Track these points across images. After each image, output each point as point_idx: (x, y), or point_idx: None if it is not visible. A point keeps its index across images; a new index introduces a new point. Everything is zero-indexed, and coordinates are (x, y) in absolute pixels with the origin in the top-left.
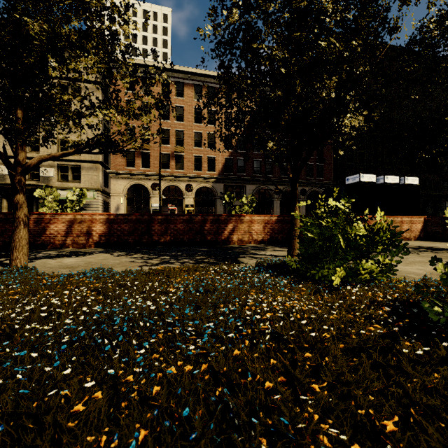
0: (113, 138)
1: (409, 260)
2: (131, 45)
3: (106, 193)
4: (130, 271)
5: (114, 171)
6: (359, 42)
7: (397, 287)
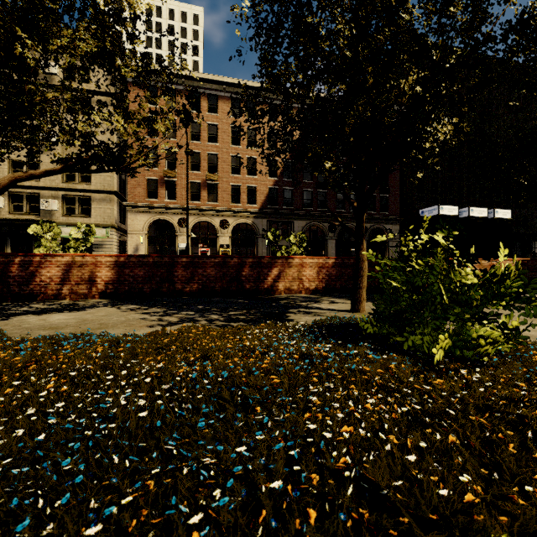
0: (116, 151)
1: (514, 317)
2: (136, 16)
3: (122, 231)
4: (132, 335)
5: (132, 203)
6: (459, 8)
7: (533, 365)
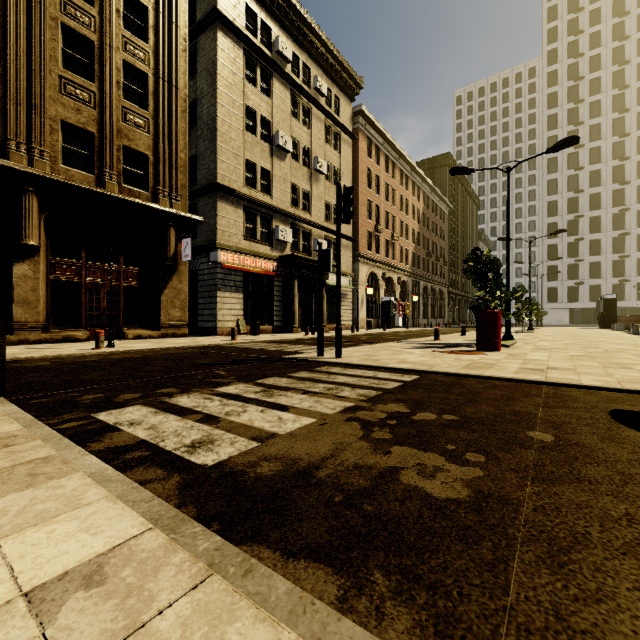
0: None
1: None
2: None
3: None
4: None
5: (364, 254)
6: None
7: None
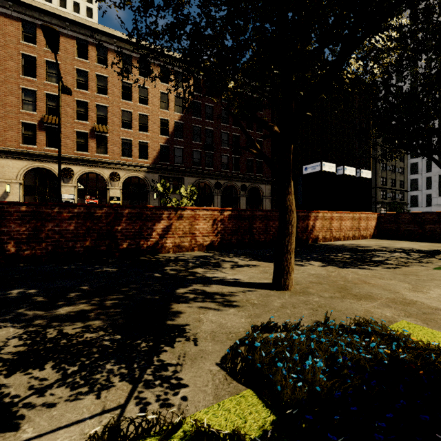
0: None
1: None
2: None
3: None
4: None
5: (1, 147)
6: None
7: None
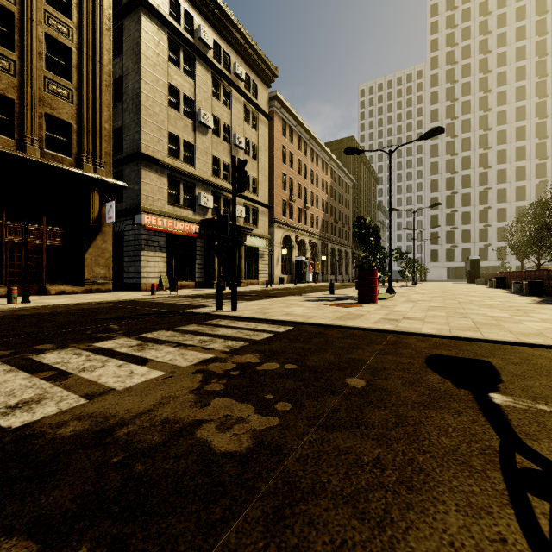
0: None
1: None
2: None
3: None
4: None
5: (279, 219)
6: None
7: None
